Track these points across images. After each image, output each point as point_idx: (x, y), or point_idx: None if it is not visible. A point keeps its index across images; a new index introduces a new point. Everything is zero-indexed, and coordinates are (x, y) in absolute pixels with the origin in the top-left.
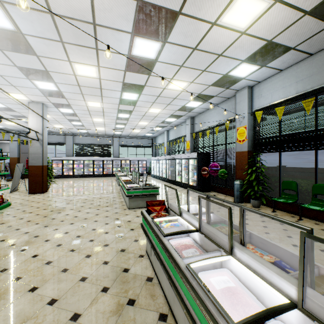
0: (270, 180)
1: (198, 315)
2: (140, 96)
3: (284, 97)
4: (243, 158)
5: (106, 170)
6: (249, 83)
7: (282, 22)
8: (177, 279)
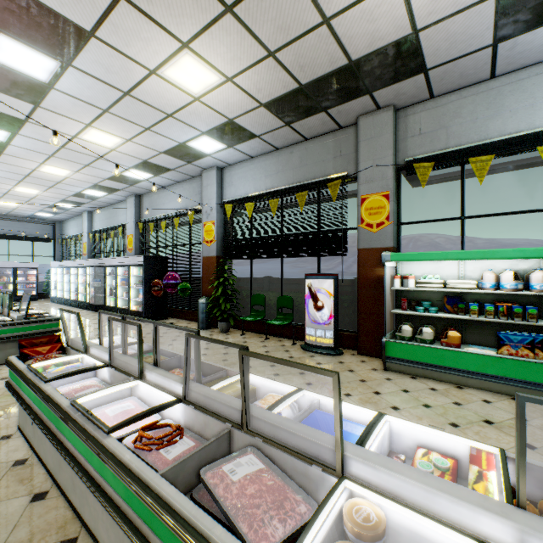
0: (242, 296)
1: (80, 449)
2: (15, 137)
3: (255, 192)
4: (212, 266)
5: None
6: (218, 163)
7: (240, 104)
8: (60, 427)
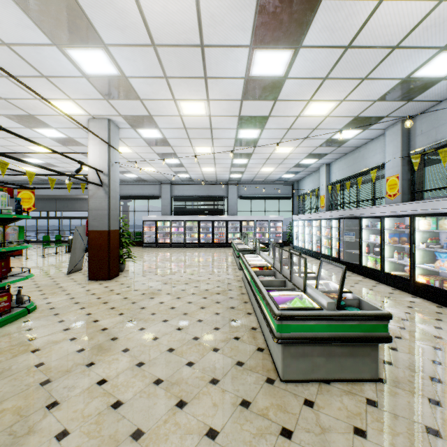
0: None
1: None
2: (295, 58)
3: None
4: None
5: (217, 236)
6: None
7: None
8: None
